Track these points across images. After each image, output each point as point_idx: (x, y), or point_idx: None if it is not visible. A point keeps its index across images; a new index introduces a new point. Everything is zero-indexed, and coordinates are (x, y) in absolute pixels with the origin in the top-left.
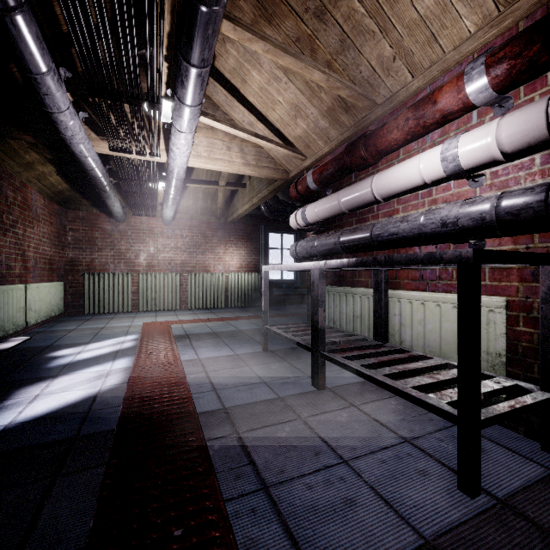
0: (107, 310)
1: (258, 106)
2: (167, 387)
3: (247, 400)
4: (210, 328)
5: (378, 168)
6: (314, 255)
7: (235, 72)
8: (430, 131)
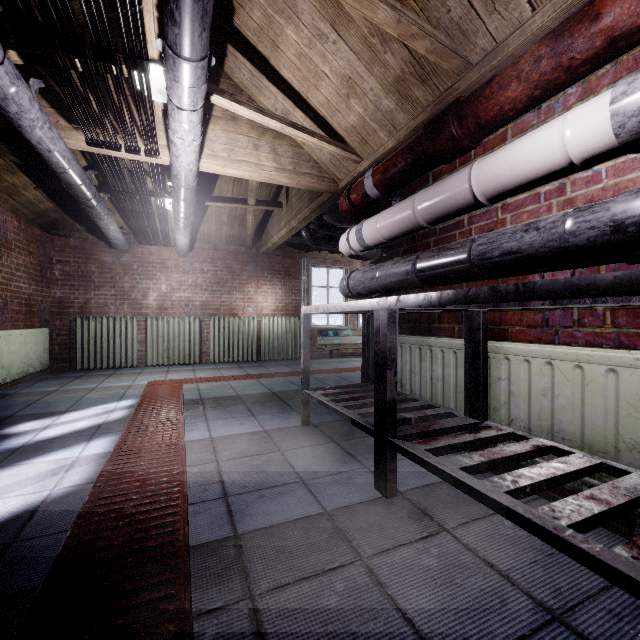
0: (106, 364)
1: (295, 84)
2: (152, 490)
3: (273, 517)
4: (233, 390)
5: (470, 161)
6: (375, 291)
7: (263, 32)
8: (577, 77)
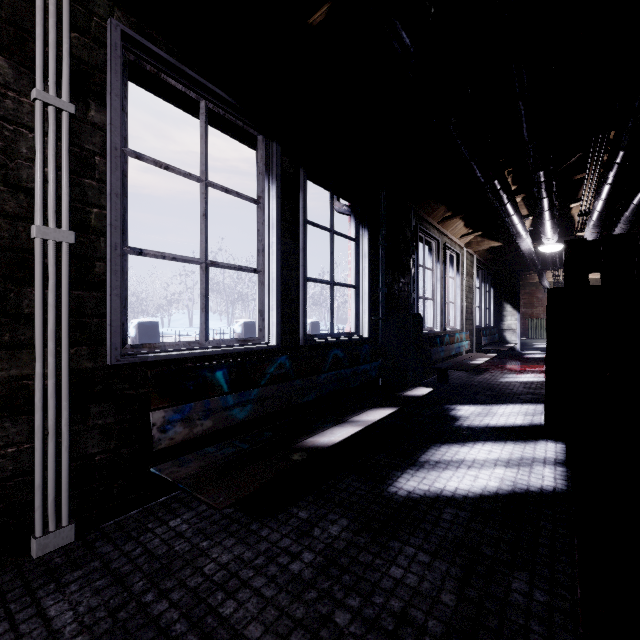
0: (540, 337)
1: None
2: None
3: None
4: None
5: None
6: None
7: None
8: None
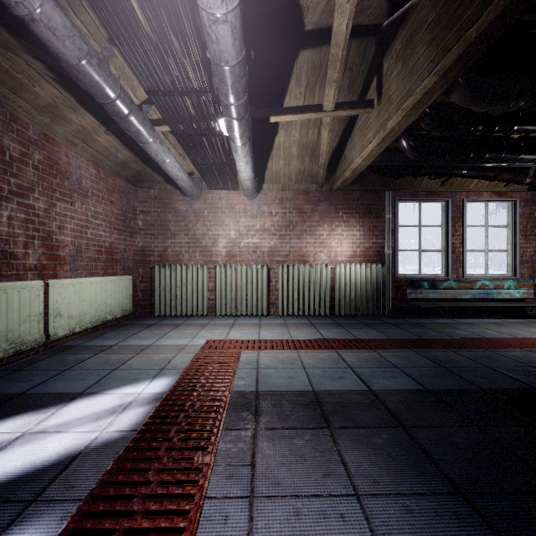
0: (180, 312)
1: None
2: None
3: None
4: (306, 374)
5: None
6: None
7: None
8: None
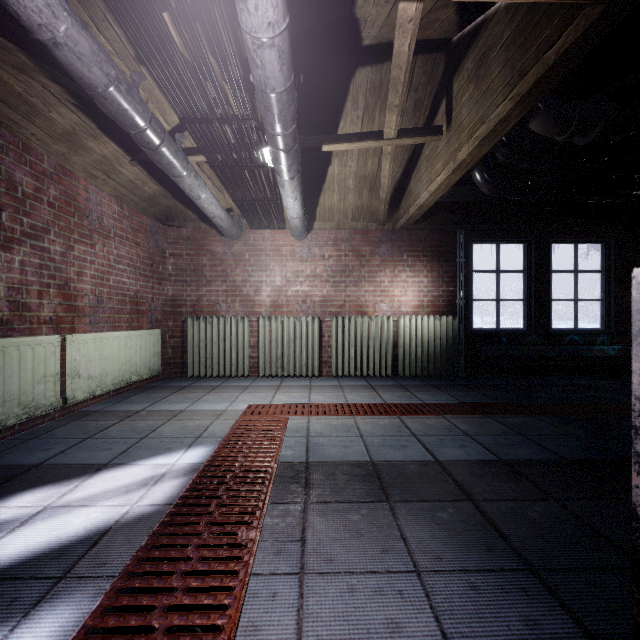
0: (217, 372)
1: None
2: None
3: None
4: (363, 443)
5: None
6: None
7: None
8: None
